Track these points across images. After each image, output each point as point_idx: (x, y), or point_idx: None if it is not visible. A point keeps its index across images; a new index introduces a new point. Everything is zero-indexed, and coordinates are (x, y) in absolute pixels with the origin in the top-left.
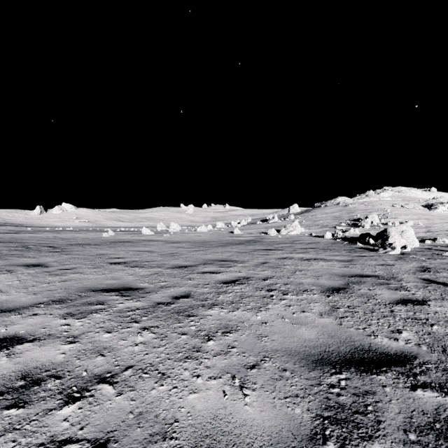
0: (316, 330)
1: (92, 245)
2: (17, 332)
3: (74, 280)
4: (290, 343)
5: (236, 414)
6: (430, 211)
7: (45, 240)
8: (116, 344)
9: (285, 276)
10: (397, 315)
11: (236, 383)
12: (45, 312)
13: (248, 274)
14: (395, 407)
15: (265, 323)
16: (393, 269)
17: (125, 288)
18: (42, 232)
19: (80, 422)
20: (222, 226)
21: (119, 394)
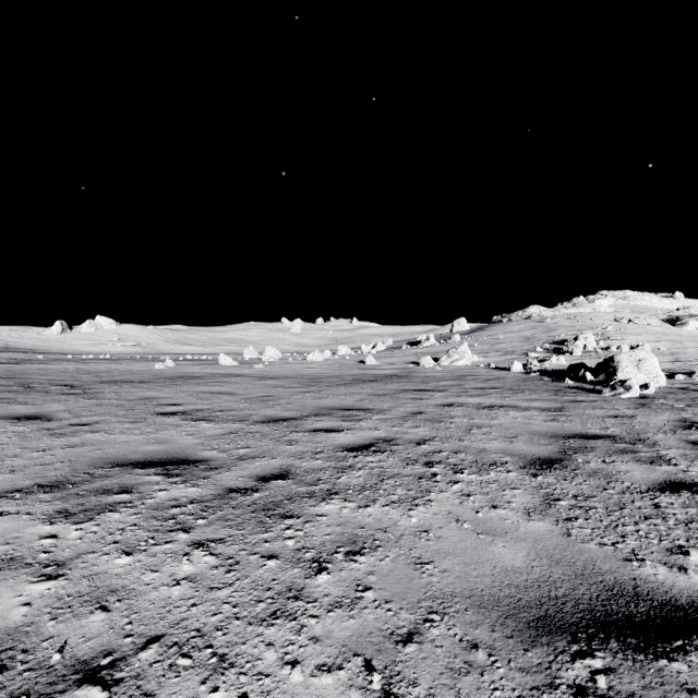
0: (525, 548)
1: (134, 383)
2: None
3: (90, 444)
4: (477, 578)
5: None
6: (675, 328)
7: (60, 374)
8: (137, 582)
9: (454, 438)
10: (668, 514)
11: (375, 682)
12: (18, 509)
13: (390, 434)
14: None
15: (427, 531)
16: (636, 425)
17: (176, 460)
18: (60, 361)
19: None
20: (348, 352)
21: None
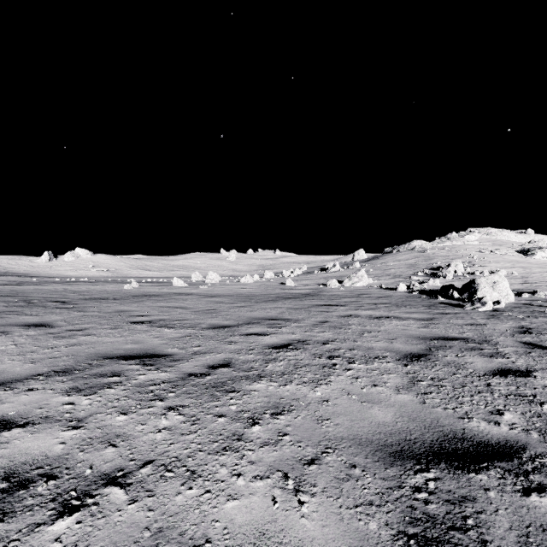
0: (393, 411)
1: (110, 299)
2: (5, 413)
3: (85, 344)
4: (359, 428)
5: (290, 530)
6: (526, 257)
7: (52, 293)
8: (133, 430)
9: (350, 339)
10: (495, 390)
11: (290, 485)
12: (43, 386)
13: (303, 337)
14: (505, 521)
15: (327, 400)
16: (485, 330)
17: (148, 355)
18: (50, 283)
19: (77, 543)
20: (272, 276)
21: (132, 501)
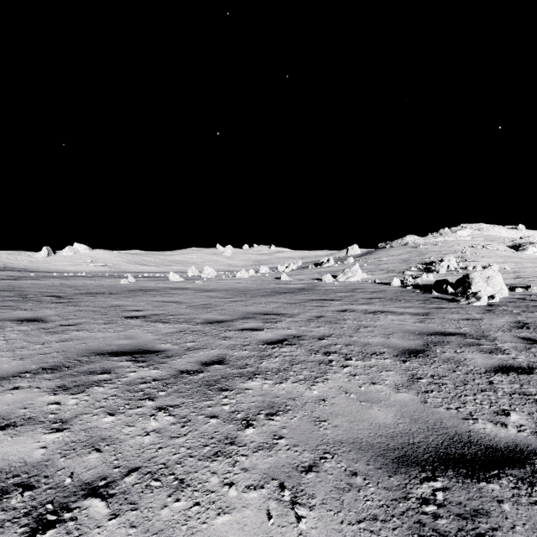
0: (393, 411)
1: (106, 294)
2: None
3: (77, 339)
4: (359, 430)
5: None
6: (517, 252)
7: (49, 288)
8: (119, 433)
9: (346, 335)
10: (498, 388)
11: (286, 496)
12: (30, 385)
13: (299, 332)
14: None
15: (324, 400)
16: (482, 325)
17: (141, 351)
18: (47, 278)
19: None
20: (267, 271)
21: (114, 516)
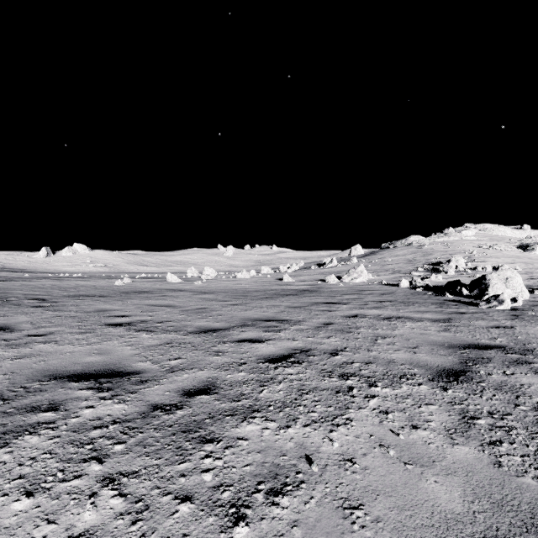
0: (459, 484)
1: (95, 296)
2: None
3: (37, 355)
4: (416, 531)
5: None
6: (525, 252)
7: (36, 290)
8: None
9: (363, 348)
10: None
11: None
12: None
13: (306, 344)
14: None
15: (351, 460)
16: (518, 335)
17: (110, 373)
18: (40, 279)
19: None
20: (269, 271)
21: None
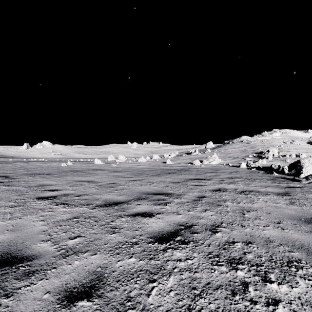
0: None
1: (43, 174)
2: None
3: None
4: None
5: None
6: None
7: (8, 169)
8: None
9: (236, 223)
10: None
11: None
12: None
13: (188, 218)
14: None
15: None
16: None
17: (5, 258)
18: (17, 162)
19: None
20: (157, 157)
21: None
